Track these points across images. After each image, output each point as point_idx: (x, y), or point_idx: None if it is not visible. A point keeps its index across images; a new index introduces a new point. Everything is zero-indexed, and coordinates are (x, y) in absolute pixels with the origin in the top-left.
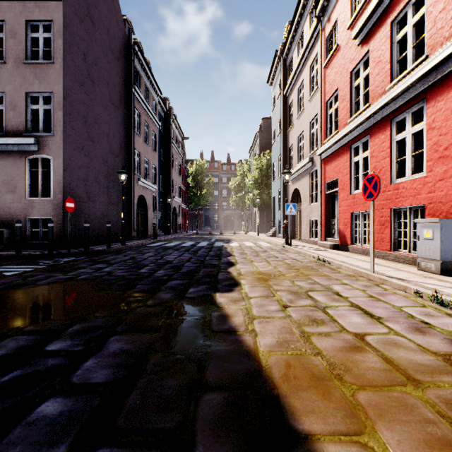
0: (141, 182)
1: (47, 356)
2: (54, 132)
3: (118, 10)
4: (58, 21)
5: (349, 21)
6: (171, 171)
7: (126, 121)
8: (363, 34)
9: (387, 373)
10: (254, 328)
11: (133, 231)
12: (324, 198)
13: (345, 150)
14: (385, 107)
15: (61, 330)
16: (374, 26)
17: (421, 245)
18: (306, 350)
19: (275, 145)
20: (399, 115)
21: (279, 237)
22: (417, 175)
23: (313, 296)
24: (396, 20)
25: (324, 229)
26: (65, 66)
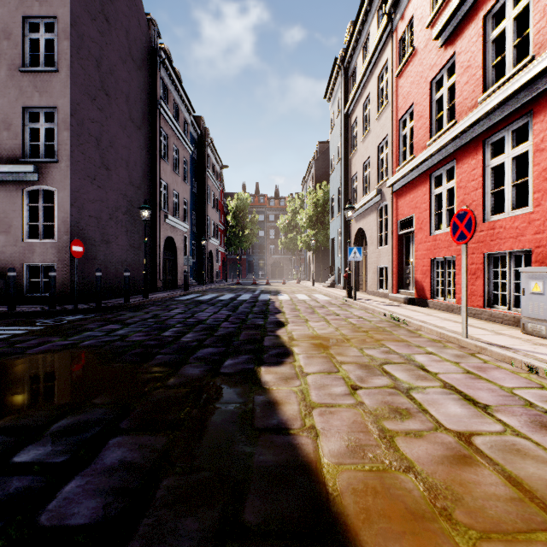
0: (169, 220)
1: (12, 473)
2: (58, 157)
3: (140, 8)
4: (64, 18)
5: (429, 17)
6: (207, 207)
7: (150, 145)
8: (447, 32)
9: (518, 505)
10: (314, 424)
11: (159, 280)
12: (396, 239)
13: (424, 180)
14: (477, 124)
15: (42, 427)
16: (462, 22)
17: (528, 301)
18: (390, 462)
19: (333, 174)
20: (495, 134)
21: (339, 288)
22: (519, 211)
23: (391, 371)
24: (491, 13)
25: (396, 279)
26: (72, 75)
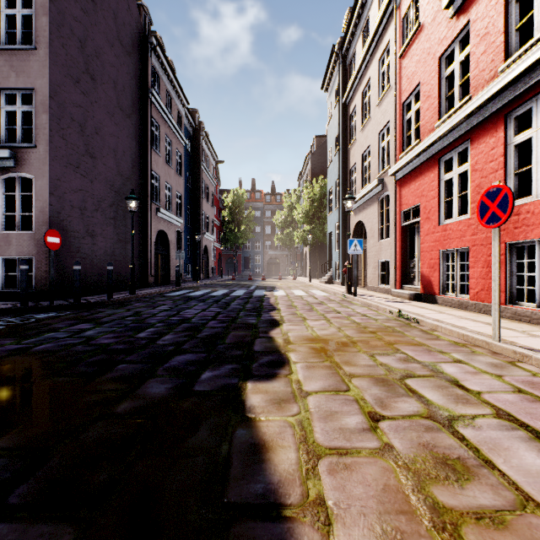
0: (161, 214)
1: None
2: (36, 142)
3: None
4: None
5: None
6: (202, 202)
7: (140, 135)
8: None
9: None
10: (322, 493)
11: (151, 276)
12: (399, 231)
13: (431, 165)
14: (498, 97)
15: None
16: None
17: None
18: None
19: (331, 167)
20: (520, 106)
21: (337, 284)
22: None
23: (418, 389)
24: None
25: (399, 274)
26: (51, 54)
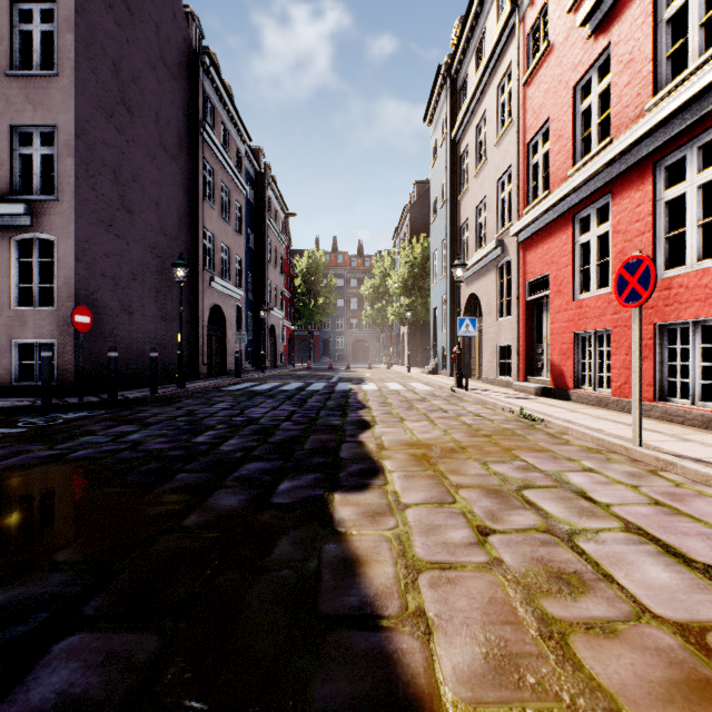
0: (216, 284)
1: None
2: (58, 194)
3: None
4: (67, 3)
5: None
6: (268, 268)
7: (189, 182)
8: (599, 15)
9: None
10: (422, 605)
11: (202, 364)
12: (524, 308)
13: (564, 224)
14: (645, 141)
15: None
16: None
17: None
18: (573, 699)
19: (436, 222)
20: (671, 153)
21: (443, 375)
22: (709, 261)
23: (537, 501)
24: None
25: (524, 362)
26: (78, 81)
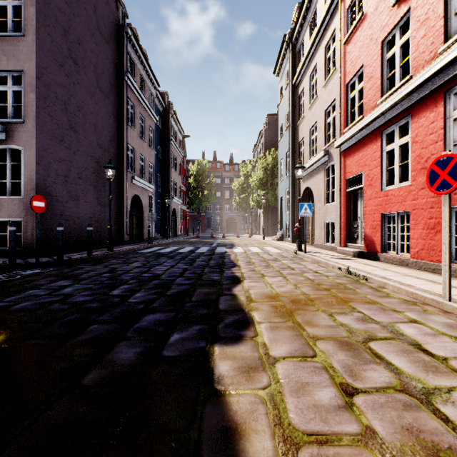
0: (136, 181)
1: None
2: (24, 118)
3: None
4: None
5: None
6: (171, 171)
7: (117, 113)
8: None
9: None
10: None
11: (126, 234)
12: (344, 196)
13: (374, 138)
14: (438, 75)
15: None
16: None
17: None
18: None
19: (282, 140)
20: None
21: (287, 241)
22: None
23: (383, 354)
24: None
25: (344, 233)
26: (38, 40)
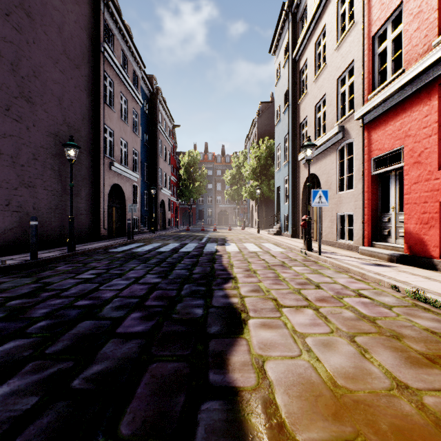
0: (115, 168)
1: None
2: None
3: None
4: None
5: None
6: (158, 160)
7: (92, 88)
8: None
9: None
10: None
11: (103, 228)
12: (369, 181)
13: (425, 96)
14: None
15: None
16: None
17: None
18: None
19: (279, 124)
20: None
21: (286, 236)
22: None
23: None
24: None
25: (369, 229)
26: None
